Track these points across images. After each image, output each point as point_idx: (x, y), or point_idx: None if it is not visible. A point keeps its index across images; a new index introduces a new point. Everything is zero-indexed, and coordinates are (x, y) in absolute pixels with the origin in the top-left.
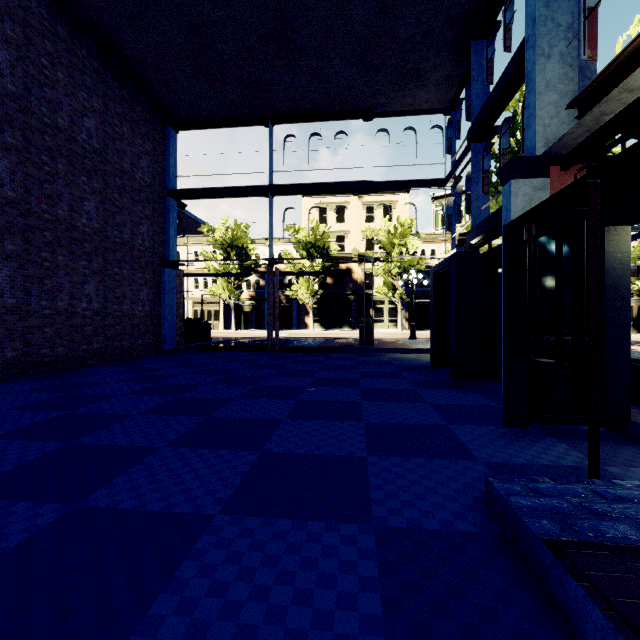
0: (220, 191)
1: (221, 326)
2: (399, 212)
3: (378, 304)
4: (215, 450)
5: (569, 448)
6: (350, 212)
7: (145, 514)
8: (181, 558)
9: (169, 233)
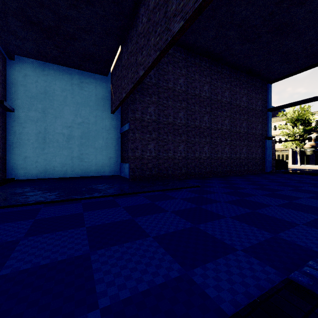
0: (293, 104)
1: (290, 163)
2: None
3: None
4: (301, 192)
5: None
6: None
7: (288, 195)
8: (298, 199)
9: (268, 126)
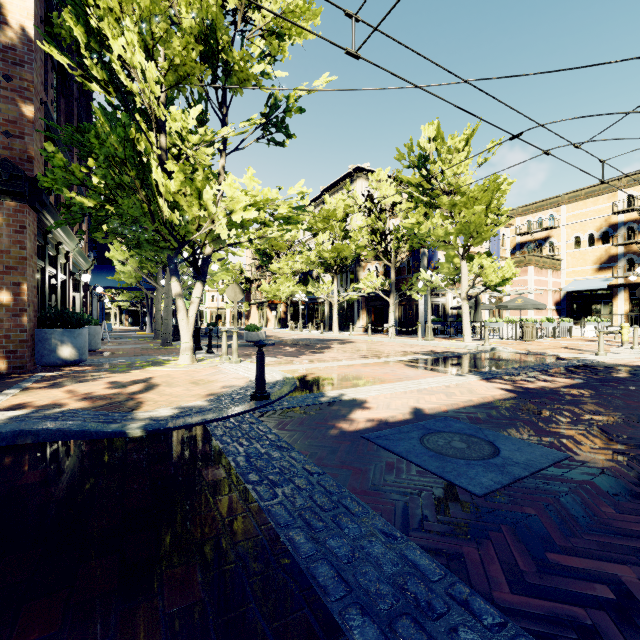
0: None
1: None
2: None
3: (107, 310)
4: None
5: None
6: None
7: None
8: None
9: None
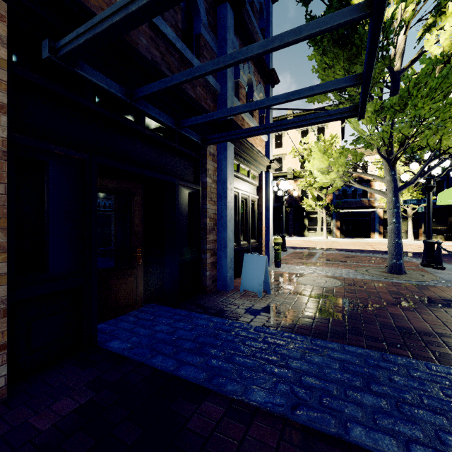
0: None
1: None
2: (331, 131)
3: (312, 214)
4: None
5: None
6: (287, 138)
7: None
8: None
9: None
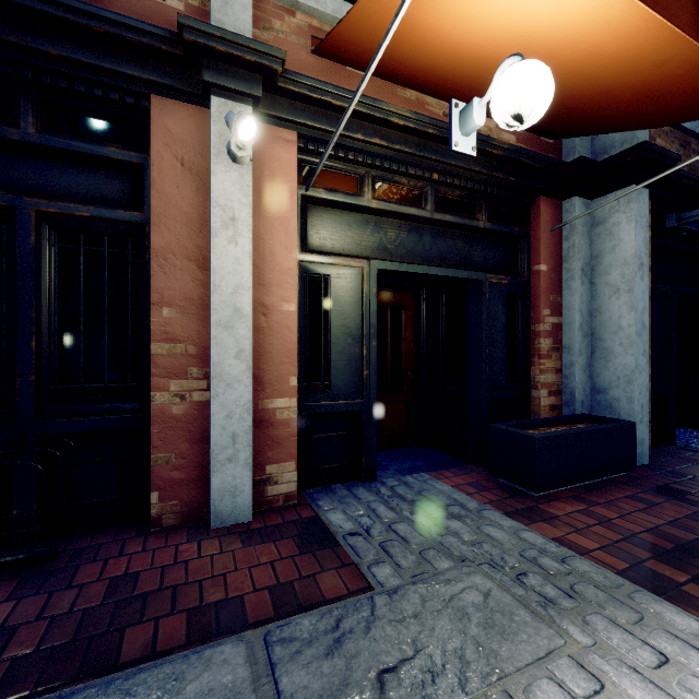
0: None
1: None
2: None
3: None
4: None
5: (417, 464)
6: None
7: None
8: None
9: None
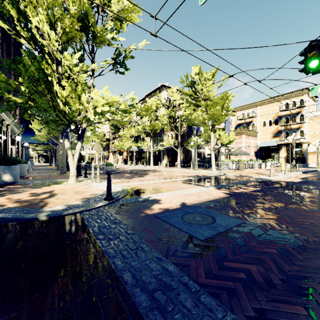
0: None
1: None
2: None
3: (31, 155)
4: None
5: None
6: None
7: None
8: None
9: None
